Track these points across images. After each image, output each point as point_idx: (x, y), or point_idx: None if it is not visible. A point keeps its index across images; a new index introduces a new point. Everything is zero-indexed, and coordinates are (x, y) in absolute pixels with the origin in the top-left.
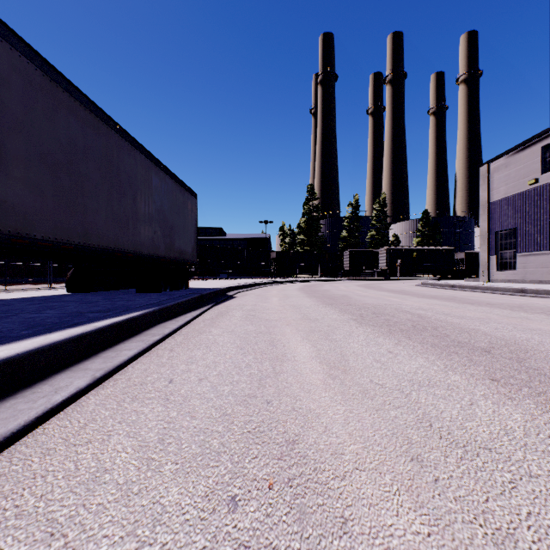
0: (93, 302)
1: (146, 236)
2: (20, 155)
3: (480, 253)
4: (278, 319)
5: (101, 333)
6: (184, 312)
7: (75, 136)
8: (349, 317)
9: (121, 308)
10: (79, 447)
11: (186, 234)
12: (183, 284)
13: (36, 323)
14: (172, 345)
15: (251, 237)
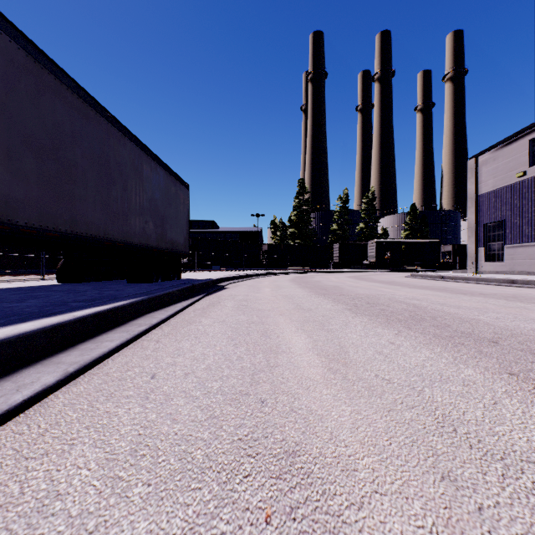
0: (80, 292)
1: (137, 226)
2: (1, 137)
3: (469, 245)
4: (270, 309)
5: (81, 323)
6: (174, 302)
7: (61, 120)
8: (343, 307)
9: (108, 298)
10: (31, 461)
11: (178, 224)
12: (175, 274)
13: (13, 312)
14: (159, 335)
15: (243, 230)
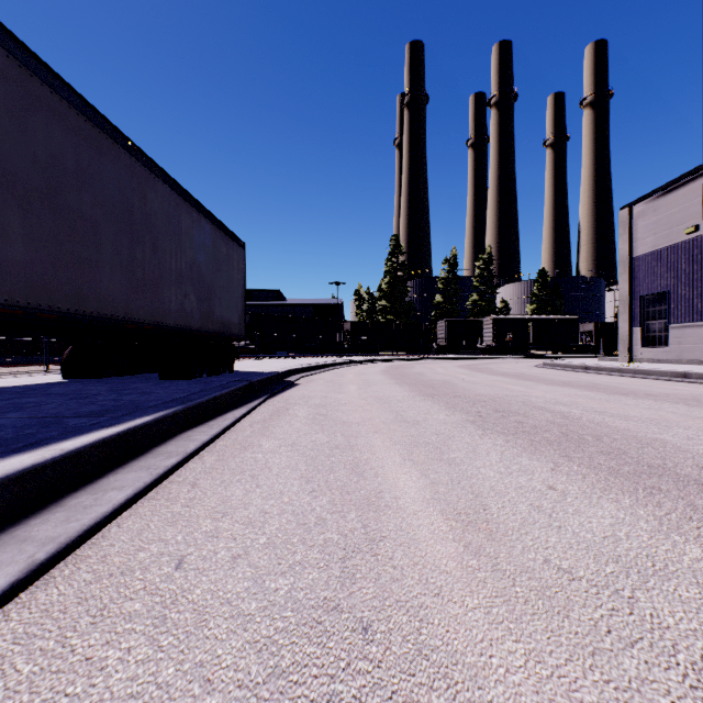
0: (89, 397)
1: (172, 301)
2: None
3: (620, 323)
4: (360, 421)
5: (75, 460)
6: (223, 410)
7: (61, 152)
8: (463, 418)
9: (126, 409)
10: None
11: (230, 298)
12: (226, 366)
13: None
14: (196, 472)
15: (318, 303)
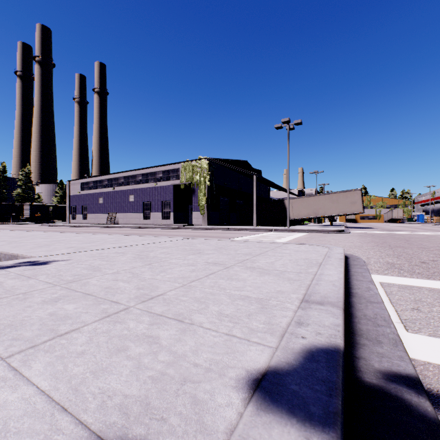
0: None
1: None
2: None
3: (67, 213)
4: None
5: None
6: None
7: None
8: None
9: None
10: None
11: None
12: None
13: None
14: None
15: None
